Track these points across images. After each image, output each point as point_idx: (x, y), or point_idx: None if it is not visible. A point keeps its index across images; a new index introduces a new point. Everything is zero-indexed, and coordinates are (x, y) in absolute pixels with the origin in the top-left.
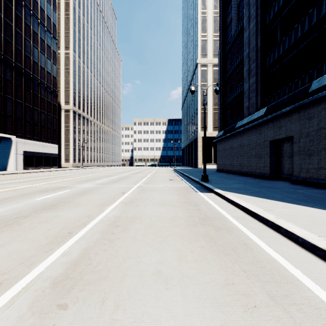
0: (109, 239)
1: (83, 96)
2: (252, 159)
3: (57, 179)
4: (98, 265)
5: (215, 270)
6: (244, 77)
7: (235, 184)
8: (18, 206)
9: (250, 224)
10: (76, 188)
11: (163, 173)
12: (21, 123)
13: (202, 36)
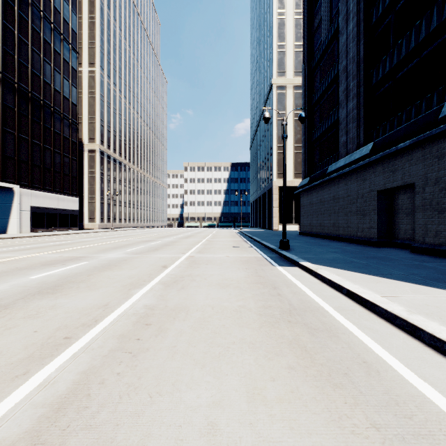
0: (131, 351)
1: (114, 131)
2: (352, 217)
3: (74, 245)
4: (101, 411)
5: (319, 425)
6: (340, 100)
7: (329, 254)
8: (2, 287)
9: (365, 321)
10: (96, 259)
11: (224, 237)
12: (27, 167)
13: (279, 47)
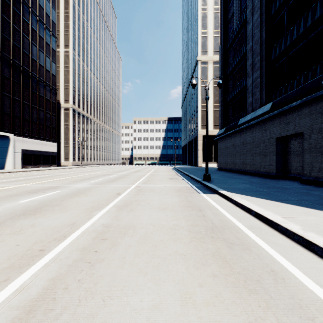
0: (90, 261)
1: (82, 94)
2: (256, 157)
3: (53, 178)
4: (63, 313)
5: None
6: (247, 71)
7: (240, 184)
8: None
9: (270, 237)
10: (68, 188)
11: (162, 172)
12: (19, 121)
13: (202, 33)
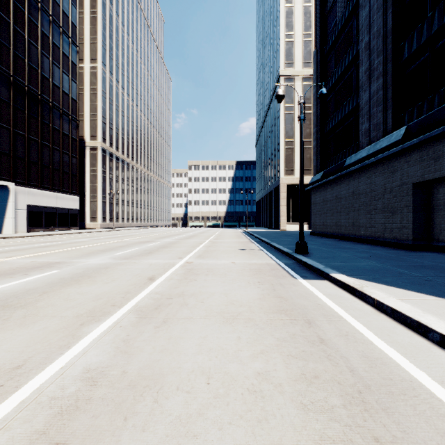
0: None
1: (116, 128)
2: (377, 215)
3: (61, 247)
4: None
5: None
6: (361, 82)
7: (361, 260)
8: None
9: None
10: (72, 266)
11: (229, 237)
12: (23, 164)
13: (286, 36)
